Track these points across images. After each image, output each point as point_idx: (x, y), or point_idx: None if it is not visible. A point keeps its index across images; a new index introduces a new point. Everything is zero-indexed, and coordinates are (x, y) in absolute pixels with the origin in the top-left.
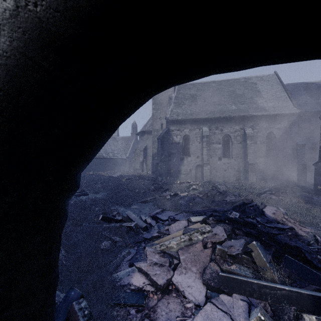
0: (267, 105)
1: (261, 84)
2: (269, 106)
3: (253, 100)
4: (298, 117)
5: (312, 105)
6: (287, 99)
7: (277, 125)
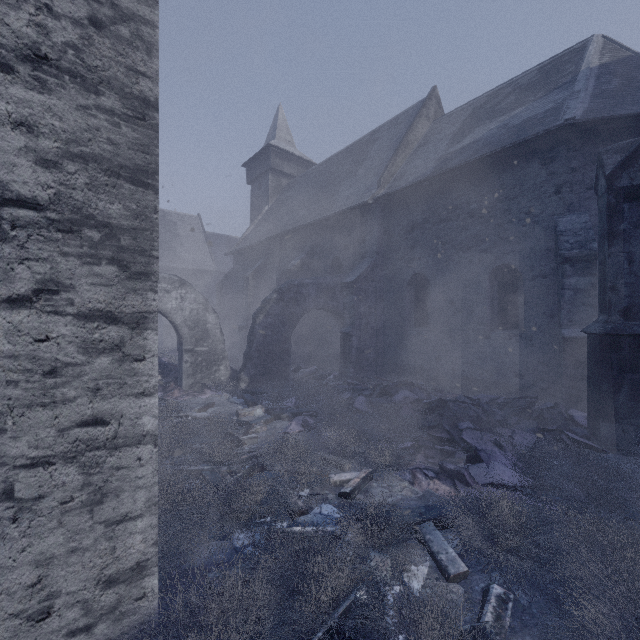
0: (186, 256)
1: (182, 226)
2: (188, 257)
3: (171, 246)
4: (217, 275)
5: (230, 265)
6: (208, 253)
7: (197, 282)
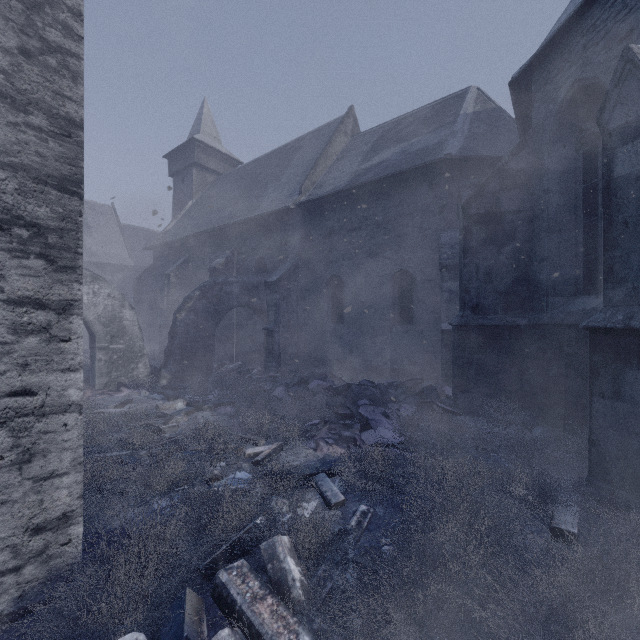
0: (98, 248)
1: (92, 215)
2: (100, 250)
3: None
4: (135, 270)
5: (149, 260)
6: (124, 247)
7: (110, 277)
